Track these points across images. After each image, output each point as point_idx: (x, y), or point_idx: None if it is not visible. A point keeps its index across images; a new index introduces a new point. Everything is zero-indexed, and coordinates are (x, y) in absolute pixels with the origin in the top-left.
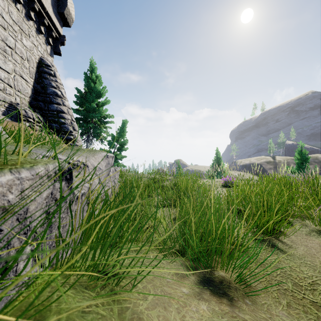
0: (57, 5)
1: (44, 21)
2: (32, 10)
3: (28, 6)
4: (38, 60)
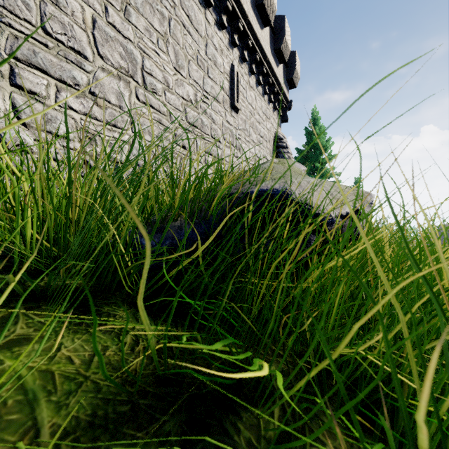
0: (286, 73)
1: (278, 98)
2: (272, 93)
3: (269, 92)
4: (274, 137)
